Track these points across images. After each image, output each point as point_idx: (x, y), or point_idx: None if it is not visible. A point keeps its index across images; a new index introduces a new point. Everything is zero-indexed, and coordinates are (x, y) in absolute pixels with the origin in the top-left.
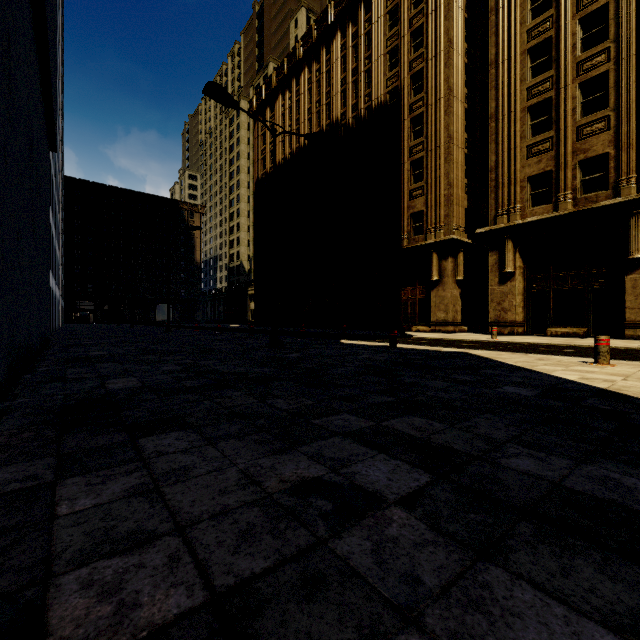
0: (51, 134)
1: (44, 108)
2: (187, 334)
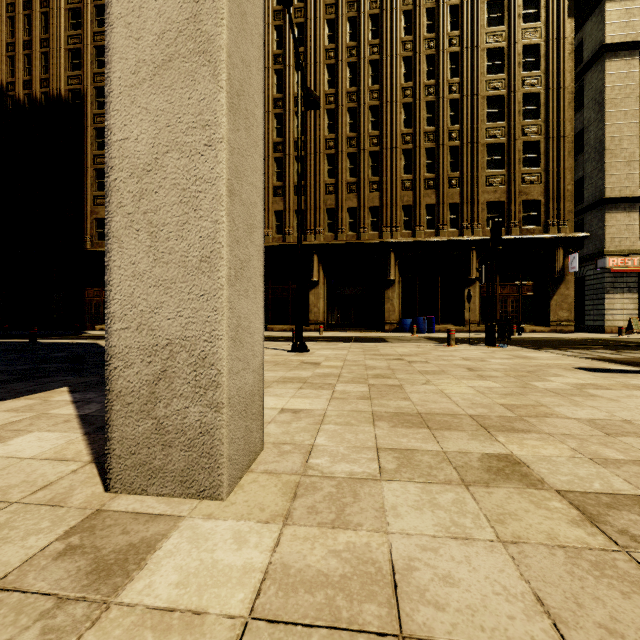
0: None
1: None
2: None
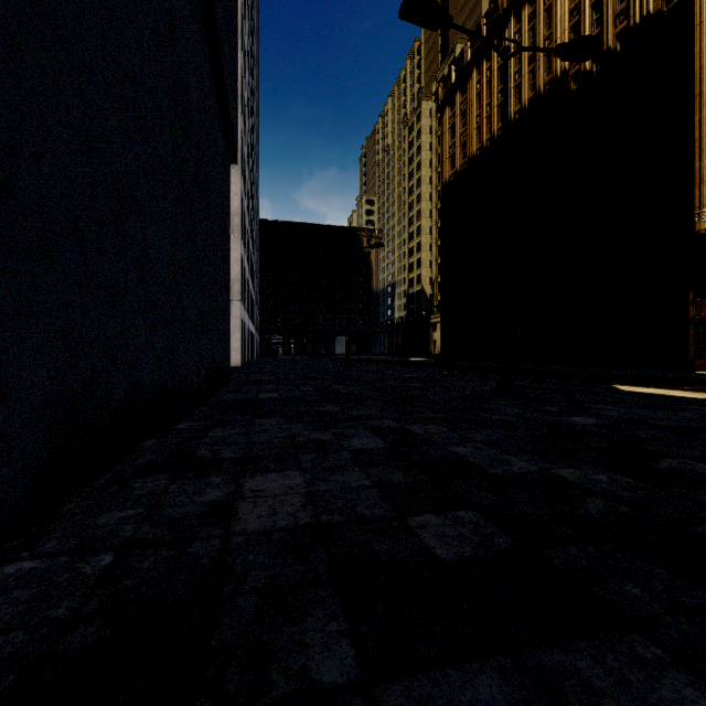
0: (230, 139)
1: (218, 100)
2: (369, 369)
